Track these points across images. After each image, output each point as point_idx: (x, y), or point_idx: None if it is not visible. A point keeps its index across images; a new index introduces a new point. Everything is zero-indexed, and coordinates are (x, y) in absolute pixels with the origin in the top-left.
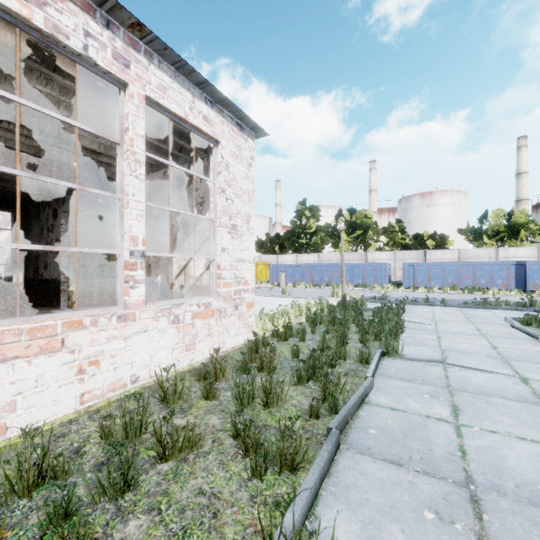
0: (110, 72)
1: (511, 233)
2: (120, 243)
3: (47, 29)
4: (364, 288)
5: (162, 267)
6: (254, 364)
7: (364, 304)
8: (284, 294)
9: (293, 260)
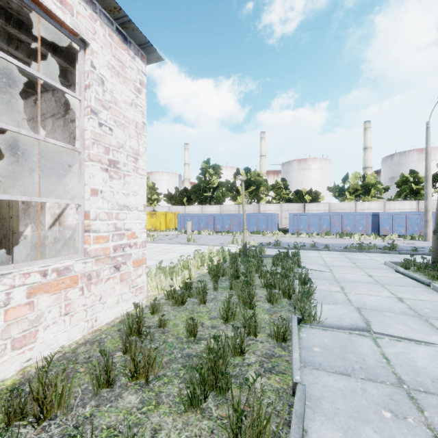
0: None
1: (364, 191)
2: None
3: None
4: (259, 234)
5: (32, 215)
6: (129, 358)
7: (263, 251)
8: (189, 241)
9: (198, 210)
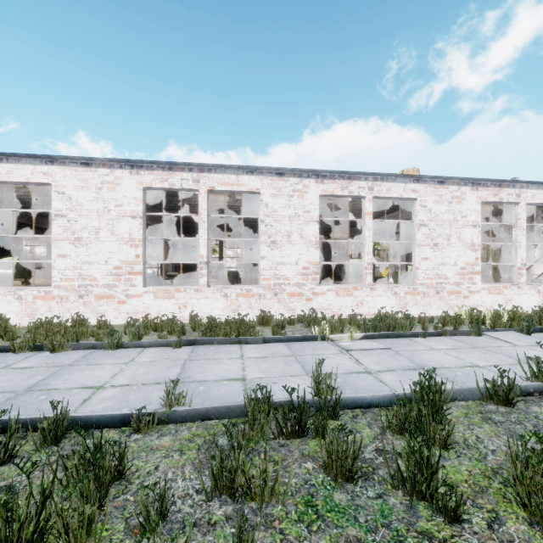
0: (514, 202)
1: None
2: (515, 260)
3: (498, 201)
4: None
5: (508, 269)
6: None
7: None
8: None
9: None
